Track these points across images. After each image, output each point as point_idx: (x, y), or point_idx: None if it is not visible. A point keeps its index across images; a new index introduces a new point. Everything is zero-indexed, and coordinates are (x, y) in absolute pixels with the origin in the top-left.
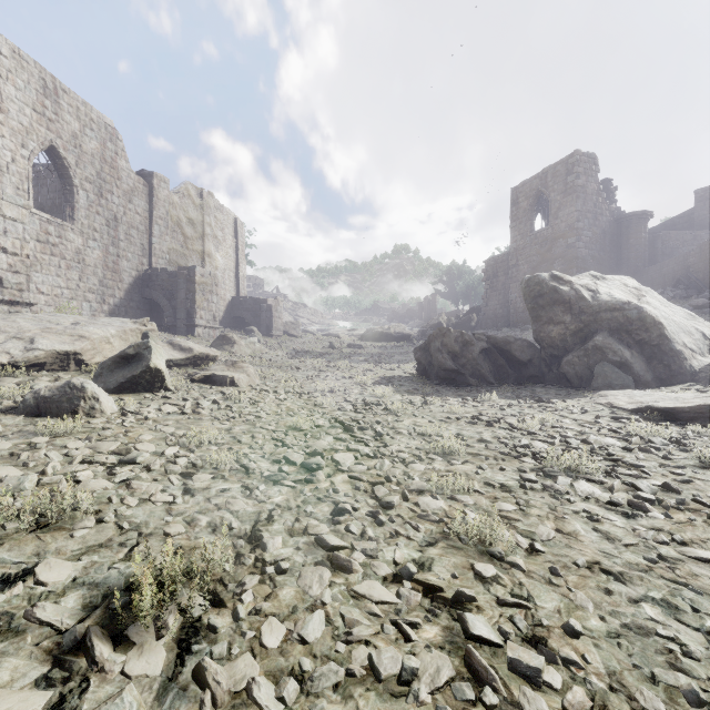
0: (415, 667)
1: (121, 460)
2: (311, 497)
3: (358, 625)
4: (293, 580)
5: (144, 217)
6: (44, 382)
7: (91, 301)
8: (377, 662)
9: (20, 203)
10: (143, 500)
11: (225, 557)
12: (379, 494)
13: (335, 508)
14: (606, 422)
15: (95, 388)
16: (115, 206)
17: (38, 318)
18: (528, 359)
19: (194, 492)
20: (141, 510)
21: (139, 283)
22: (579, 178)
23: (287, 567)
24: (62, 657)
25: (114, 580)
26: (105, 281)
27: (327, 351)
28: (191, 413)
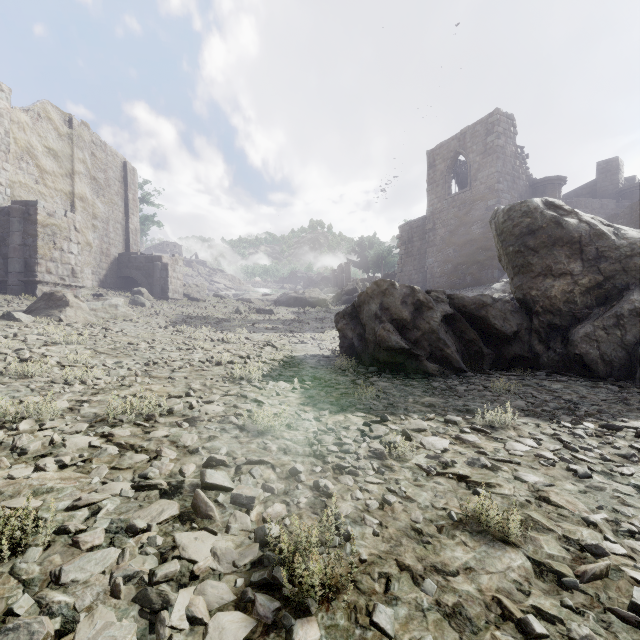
0: None
1: None
2: None
3: None
4: None
5: None
6: None
7: None
8: None
9: None
10: None
11: None
12: None
13: None
14: None
15: None
16: None
17: None
18: (514, 332)
19: None
20: None
21: None
22: (499, 137)
23: None
24: None
25: None
26: None
27: (230, 316)
28: None
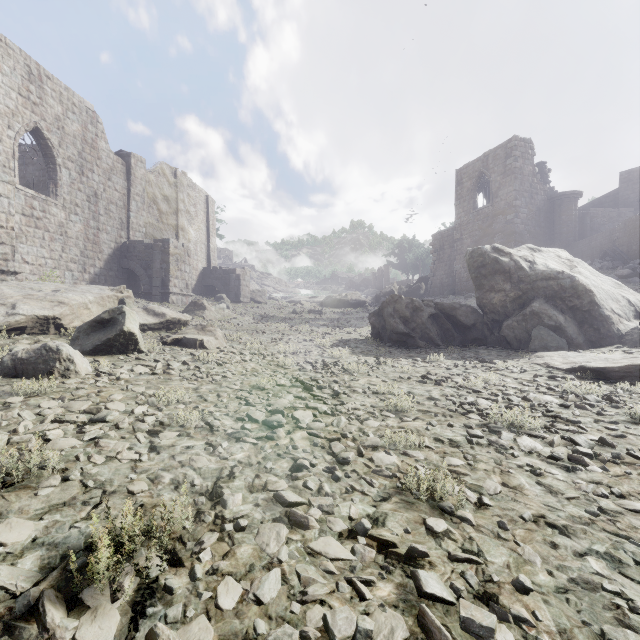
0: (369, 629)
1: (91, 419)
2: (271, 453)
3: (314, 583)
4: (251, 537)
5: (123, 194)
6: (24, 344)
7: (73, 270)
8: (332, 624)
9: (5, 179)
10: (110, 458)
11: (185, 515)
12: (336, 450)
13: (294, 464)
14: (543, 380)
15: (70, 351)
16: (96, 184)
17: (21, 286)
18: (472, 324)
19: (160, 449)
20: (107, 468)
21: (117, 254)
22: (517, 160)
23: (246, 524)
24: (13, 623)
25: (74, 540)
26: (86, 252)
27: (290, 316)
28: (161, 373)
